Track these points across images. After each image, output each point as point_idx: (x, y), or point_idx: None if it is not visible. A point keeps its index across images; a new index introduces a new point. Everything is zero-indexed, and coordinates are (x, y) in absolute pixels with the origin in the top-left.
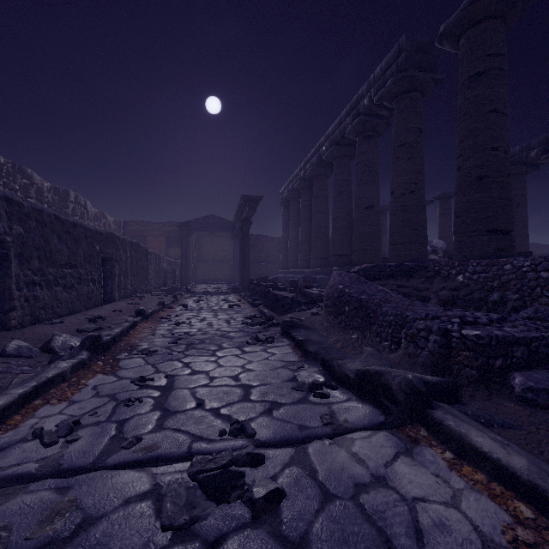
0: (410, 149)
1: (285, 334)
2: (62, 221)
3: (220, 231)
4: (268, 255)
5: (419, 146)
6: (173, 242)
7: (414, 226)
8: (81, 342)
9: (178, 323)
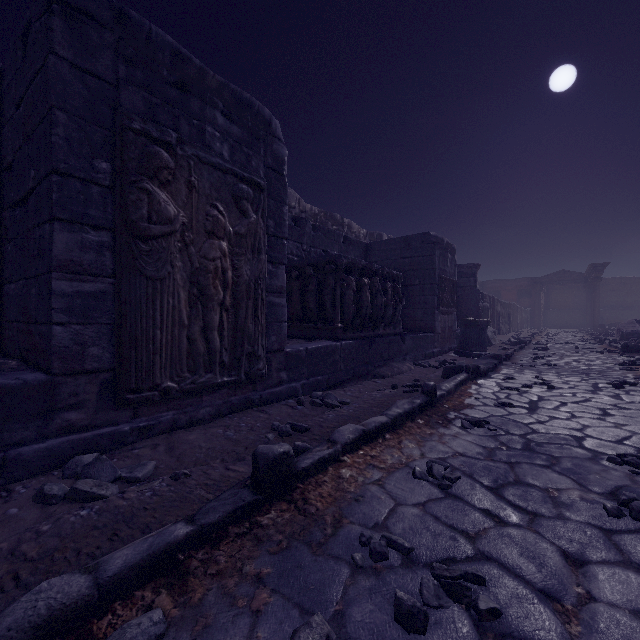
0: None
1: (594, 340)
2: (503, 303)
3: (570, 283)
4: (638, 298)
5: None
6: (523, 294)
7: None
8: (530, 335)
9: (549, 338)
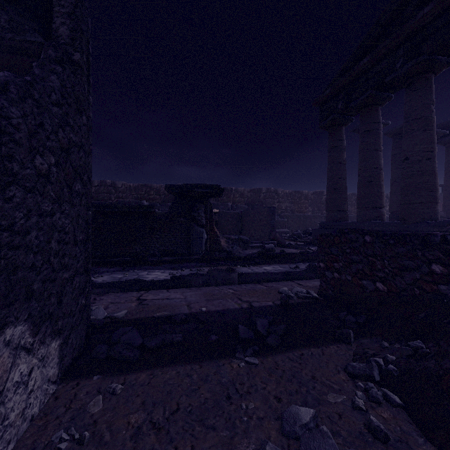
0: (445, 171)
1: None
2: None
3: None
4: None
5: (449, 168)
6: None
7: (445, 205)
8: None
9: None
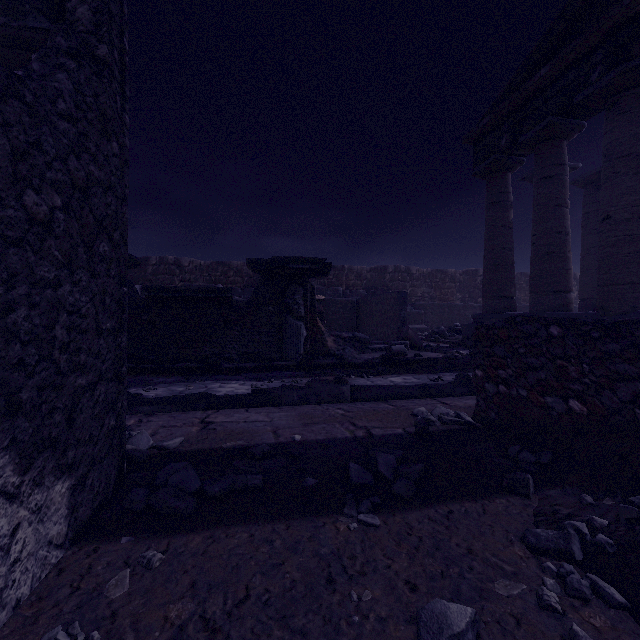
0: None
1: None
2: None
3: None
4: None
5: None
6: None
7: None
8: None
9: None
